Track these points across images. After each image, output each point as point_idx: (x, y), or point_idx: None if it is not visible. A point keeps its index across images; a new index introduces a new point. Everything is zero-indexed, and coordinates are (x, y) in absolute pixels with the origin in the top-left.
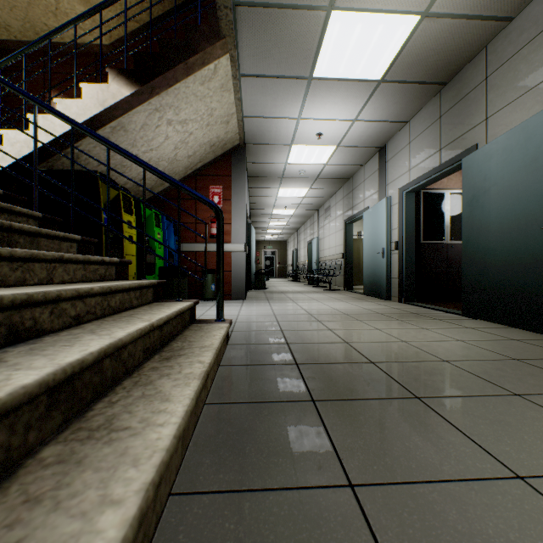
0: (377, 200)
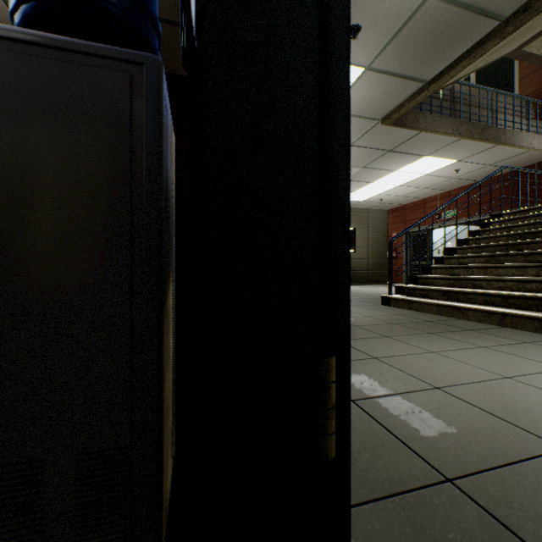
0: None
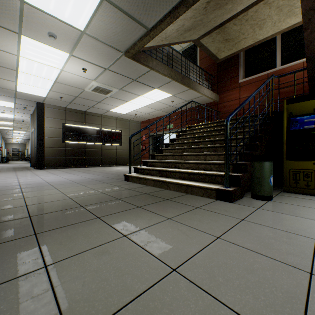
0: None
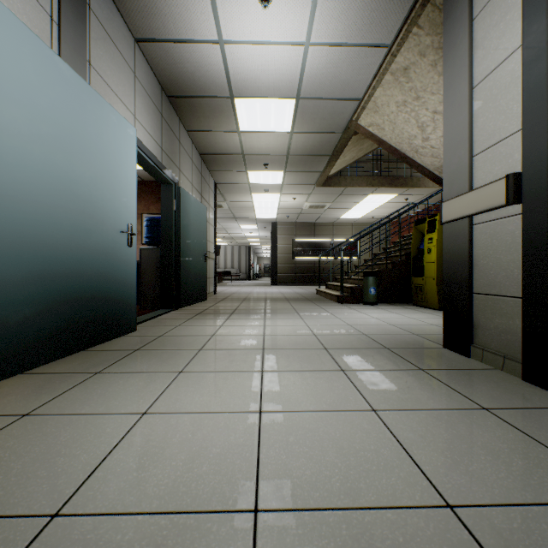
0: (46, 38)
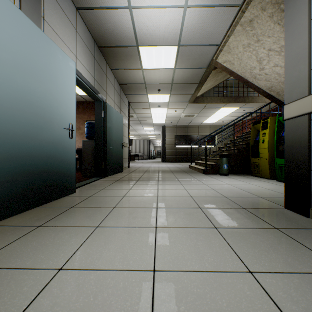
0: None
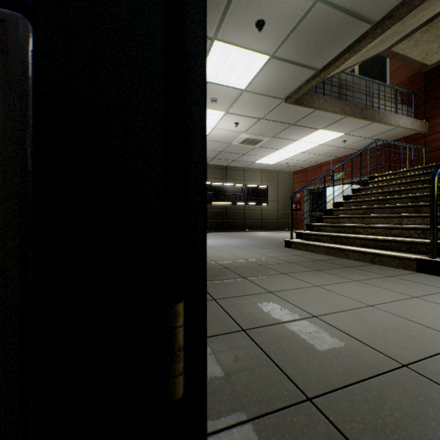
0: None
